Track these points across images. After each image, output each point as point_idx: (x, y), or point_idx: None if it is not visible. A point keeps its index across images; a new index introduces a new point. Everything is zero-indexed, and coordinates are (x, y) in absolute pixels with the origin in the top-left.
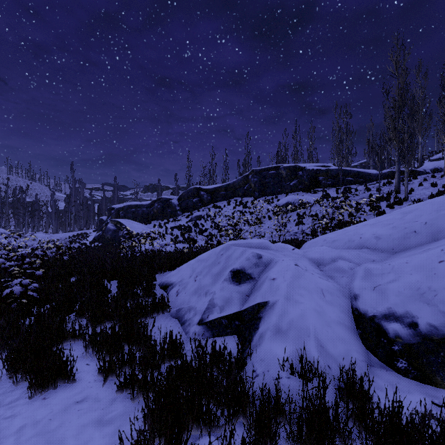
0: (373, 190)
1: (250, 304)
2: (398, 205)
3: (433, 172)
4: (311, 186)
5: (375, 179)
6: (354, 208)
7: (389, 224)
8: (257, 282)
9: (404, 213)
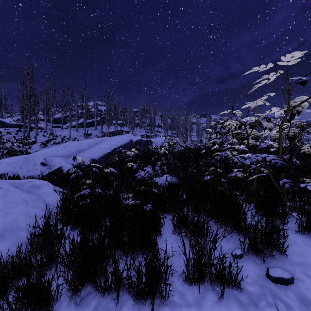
0: (12, 133)
1: (56, 168)
2: (34, 144)
3: (39, 129)
4: None
5: (9, 126)
6: (21, 144)
7: (63, 150)
8: (50, 165)
9: (64, 148)
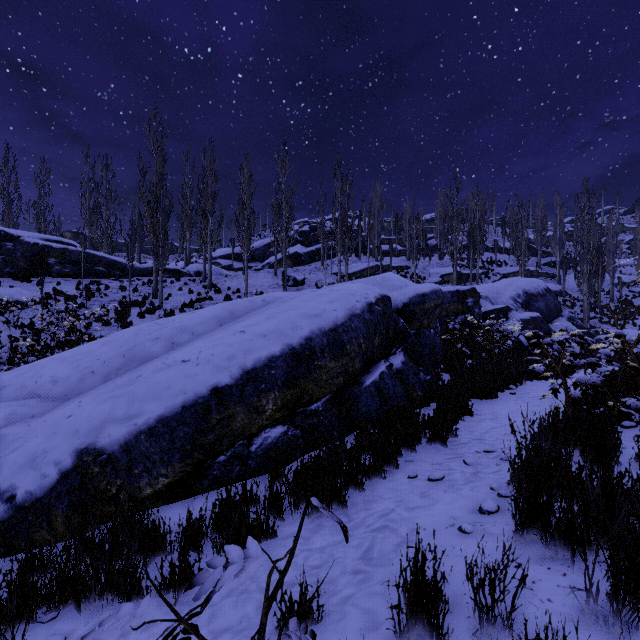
0: (130, 289)
1: None
2: (151, 314)
3: (196, 276)
4: (32, 272)
5: (137, 274)
6: (85, 320)
7: (77, 361)
8: None
9: (104, 344)
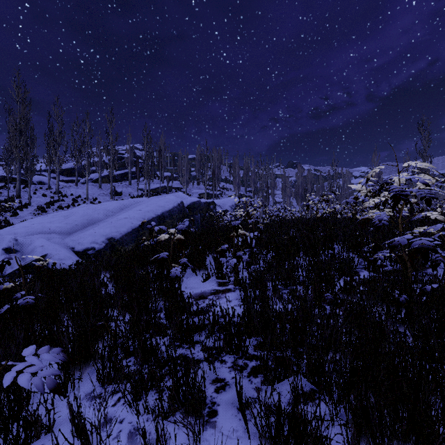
0: None
1: (34, 258)
2: (25, 208)
3: (39, 184)
4: None
5: None
6: None
7: (62, 222)
8: (24, 252)
9: (64, 217)
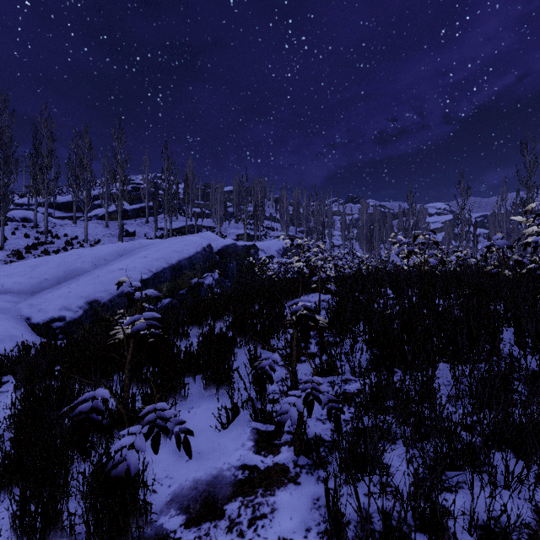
0: None
1: None
2: None
3: (23, 221)
4: None
5: None
6: None
7: (25, 275)
8: None
9: (32, 267)
